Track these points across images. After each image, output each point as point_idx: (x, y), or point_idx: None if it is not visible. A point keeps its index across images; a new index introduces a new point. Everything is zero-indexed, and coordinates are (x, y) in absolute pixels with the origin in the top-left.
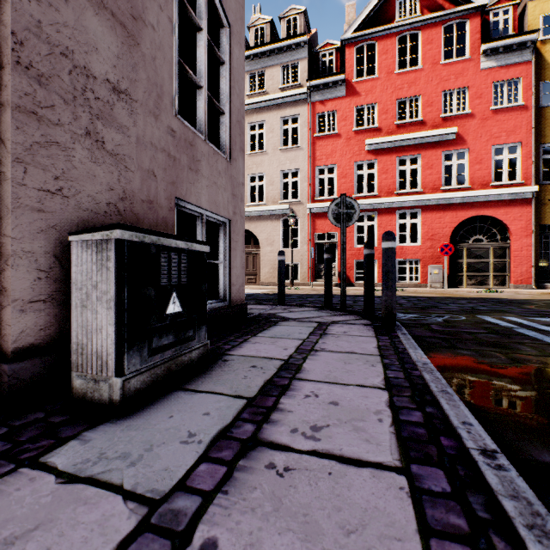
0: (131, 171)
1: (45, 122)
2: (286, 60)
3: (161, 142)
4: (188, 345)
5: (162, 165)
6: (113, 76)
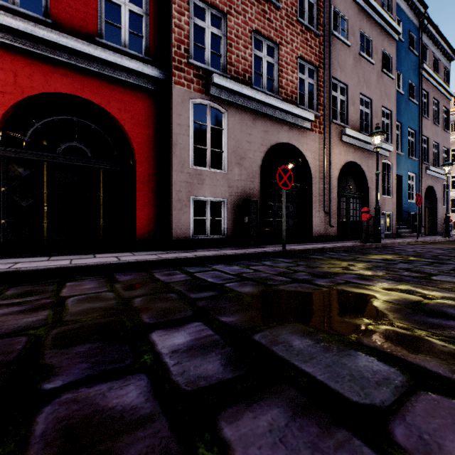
0: (440, 216)
1: (438, 215)
2: (453, 120)
3: (442, 211)
4: (450, 232)
5: (442, 213)
6: (440, 207)
